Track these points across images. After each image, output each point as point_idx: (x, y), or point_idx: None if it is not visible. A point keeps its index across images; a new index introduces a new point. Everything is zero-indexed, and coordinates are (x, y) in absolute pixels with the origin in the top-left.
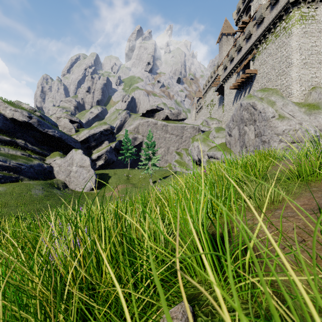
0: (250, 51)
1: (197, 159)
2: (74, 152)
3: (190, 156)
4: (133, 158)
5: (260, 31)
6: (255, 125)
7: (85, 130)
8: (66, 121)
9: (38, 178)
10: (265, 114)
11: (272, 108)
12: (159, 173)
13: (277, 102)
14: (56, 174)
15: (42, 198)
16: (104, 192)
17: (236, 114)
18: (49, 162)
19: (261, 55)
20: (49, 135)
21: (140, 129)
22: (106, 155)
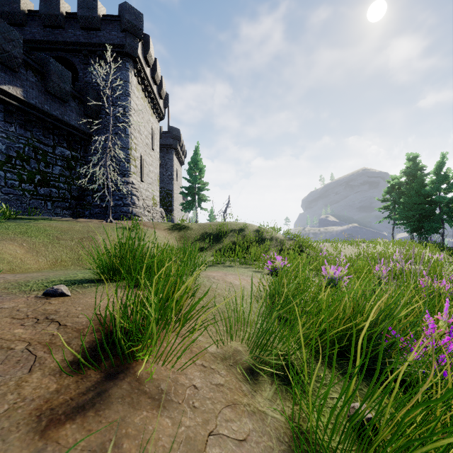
0: None
1: None
2: None
3: None
4: None
5: None
6: None
7: None
8: None
9: None
10: None
11: None
12: None
13: None
14: None
15: None
16: None
17: None
18: None
19: None
20: None
21: None
22: None
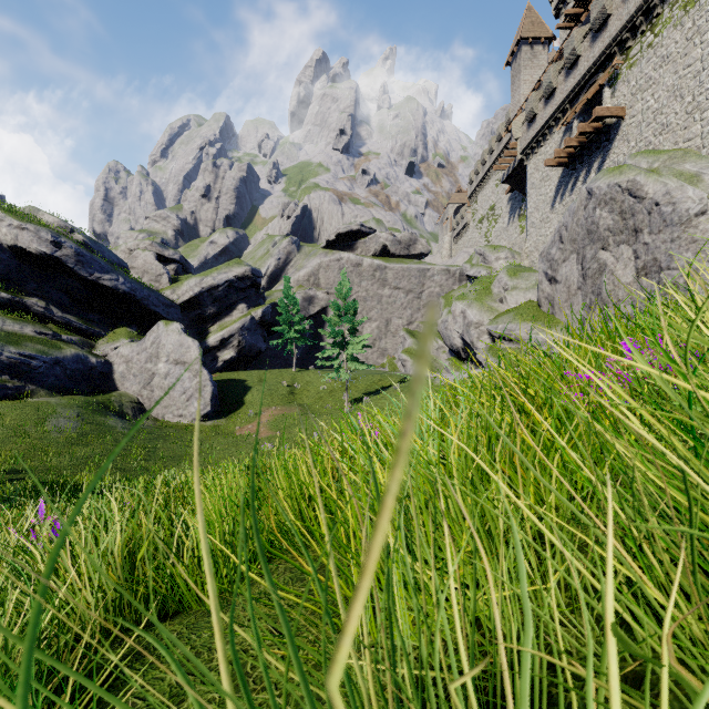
0: (603, 63)
1: (462, 345)
2: (162, 329)
3: (442, 338)
4: (306, 345)
5: (637, 2)
6: (637, 242)
7: (193, 278)
8: (149, 256)
9: (74, 390)
10: (674, 207)
11: (698, 189)
12: (367, 380)
13: (708, 175)
14: (118, 380)
15: (72, 440)
16: (234, 426)
17: (574, 221)
18: (103, 353)
19: (639, 65)
20: (104, 288)
21: (321, 278)
22: (242, 337)
